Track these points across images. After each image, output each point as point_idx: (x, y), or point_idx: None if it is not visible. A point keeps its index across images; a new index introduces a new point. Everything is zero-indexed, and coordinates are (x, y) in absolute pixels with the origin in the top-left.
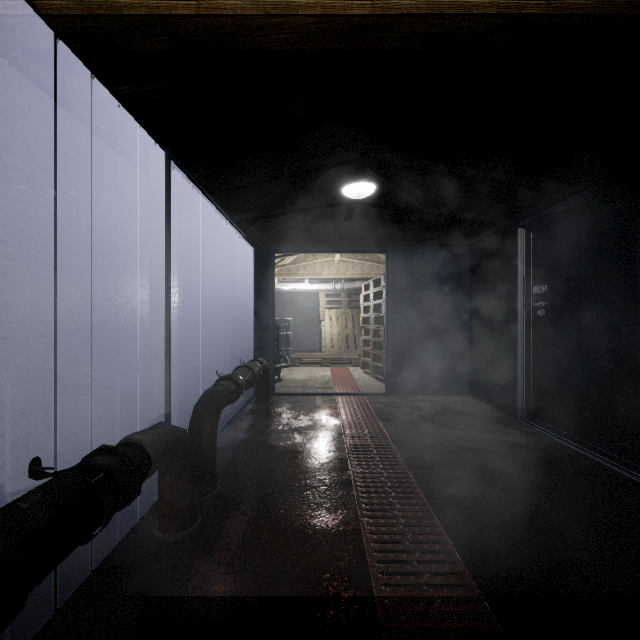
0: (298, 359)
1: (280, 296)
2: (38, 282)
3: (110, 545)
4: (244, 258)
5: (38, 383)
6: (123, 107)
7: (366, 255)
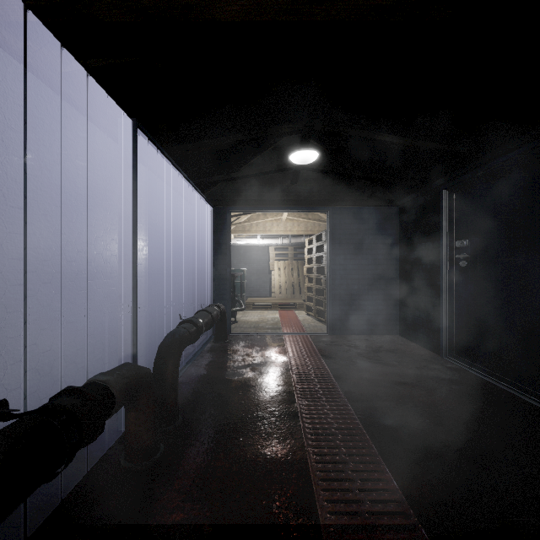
0: (251, 303)
1: (236, 250)
2: (14, 236)
3: (80, 474)
4: (204, 216)
5: (14, 327)
6: (92, 77)
7: (309, 214)
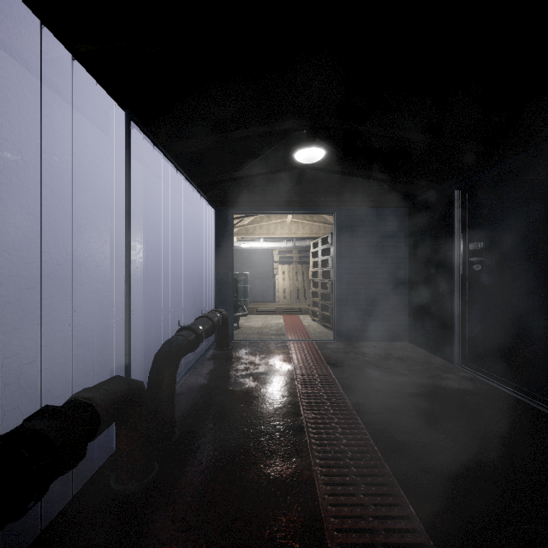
0: (255, 308)
1: (239, 253)
2: None
3: (66, 497)
4: (206, 218)
5: None
6: (78, 62)
7: (314, 217)
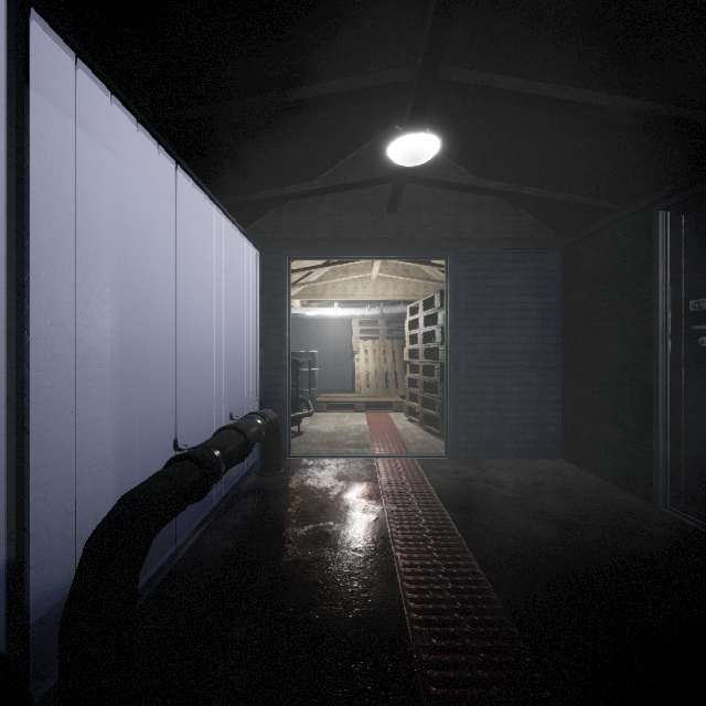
0: (325, 403)
1: (305, 324)
2: None
3: None
4: (247, 266)
5: None
6: None
7: (411, 271)
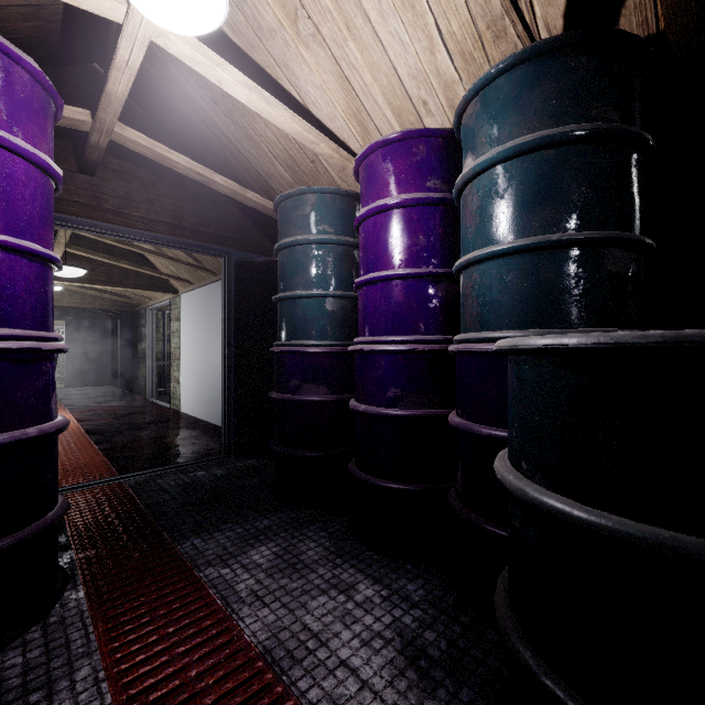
0: None
1: None
2: None
3: None
4: None
5: None
6: None
7: None
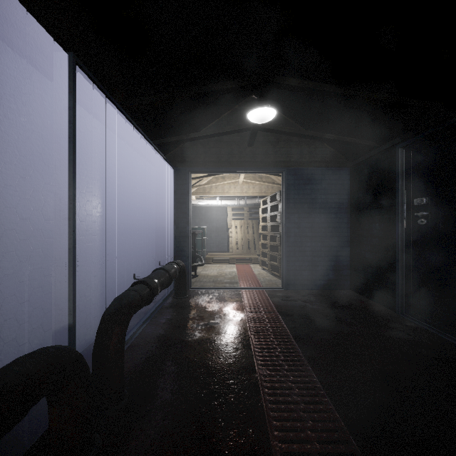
0: (211, 258)
1: (198, 210)
2: None
3: None
4: (166, 177)
5: None
6: None
7: (263, 178)
